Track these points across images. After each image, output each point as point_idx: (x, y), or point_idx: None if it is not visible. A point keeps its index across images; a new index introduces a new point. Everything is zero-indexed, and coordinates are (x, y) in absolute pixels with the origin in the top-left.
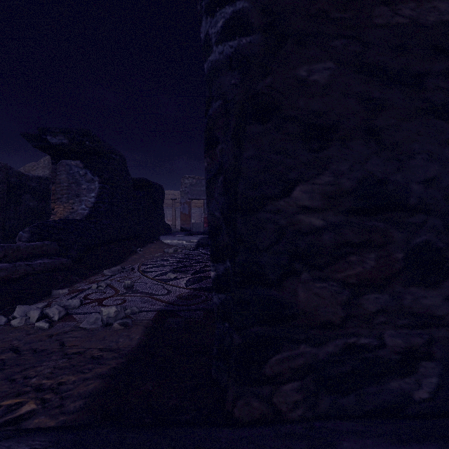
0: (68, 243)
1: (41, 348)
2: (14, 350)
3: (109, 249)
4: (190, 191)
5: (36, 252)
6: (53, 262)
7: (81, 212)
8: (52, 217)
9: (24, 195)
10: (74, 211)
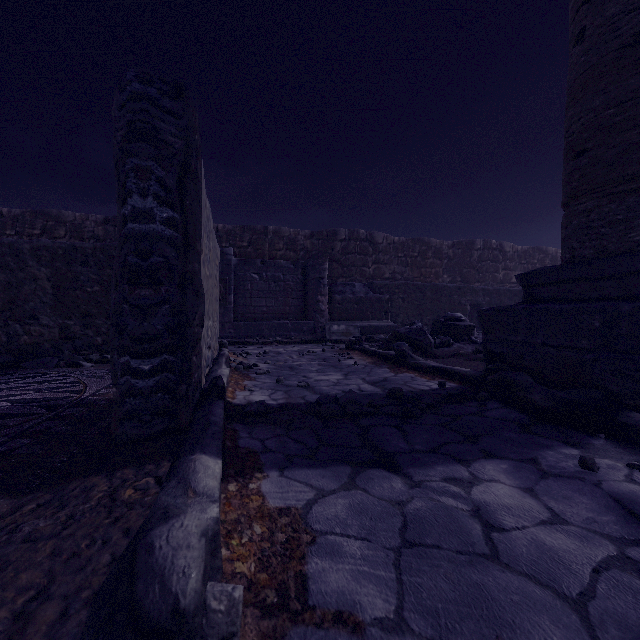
0: None
1: None
2: None
3: None
4: None
5: None
6: None
7: None
8: None
9: None
10: None
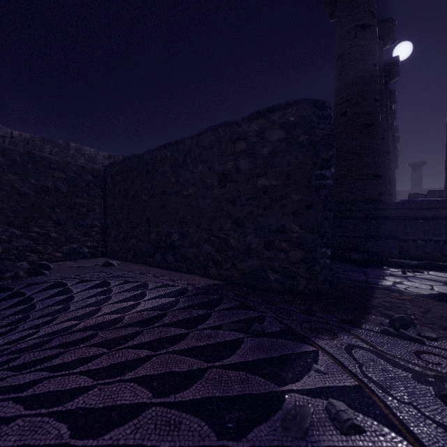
0: None
1: None
2: None
3: None
4: None
5: None
6: None
7: None
8: None
9: None
10: None
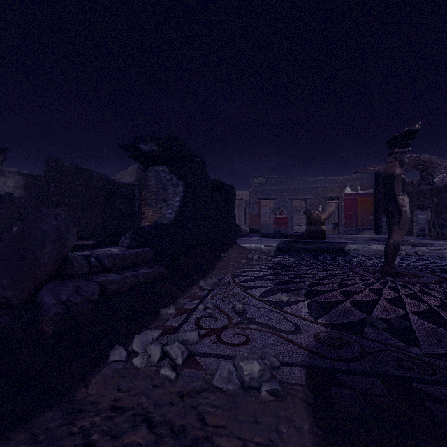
0: (161, 249)
1: (176, 421)
2: (146, 421)
3: (196, 255)
4: (259, 190)
5: (137, 259)
6: (153, 271)
7: (168, 217)
8: (144, 221)
9: (117, 200)
10: (162, 215)
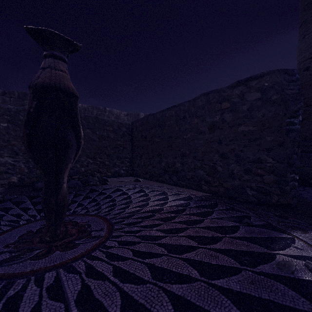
0: None
1: None
2: None
3: None
4: None
5: None
6: None
7: None
8: None
9: None
10: None
